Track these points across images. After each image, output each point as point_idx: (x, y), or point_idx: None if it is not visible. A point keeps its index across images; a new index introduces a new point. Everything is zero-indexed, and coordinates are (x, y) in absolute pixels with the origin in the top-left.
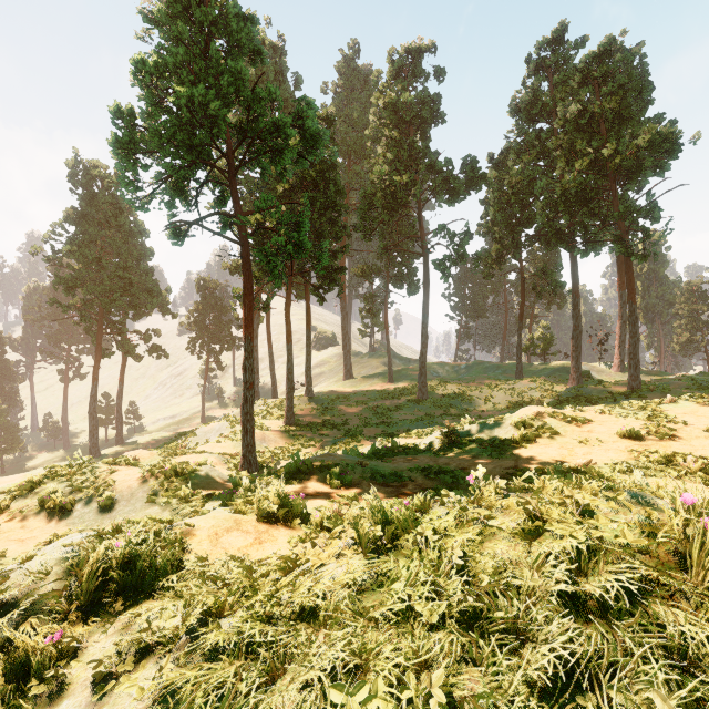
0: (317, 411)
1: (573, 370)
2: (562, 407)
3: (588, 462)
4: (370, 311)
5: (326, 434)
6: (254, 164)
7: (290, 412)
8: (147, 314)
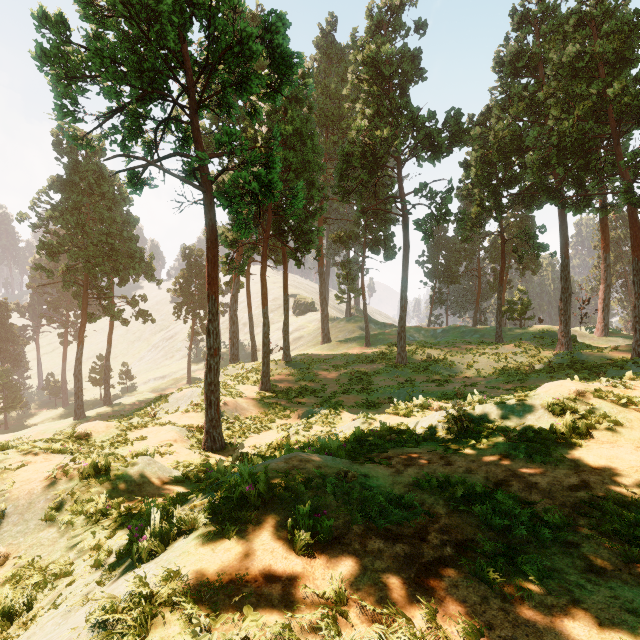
0: (294, 376)
1: (561, 335)
2: (557, 374)
3: None
4: (347, 277)
5: (302, 402)
6: (222, 107)
7: (266, 378)
8: (134, 280)
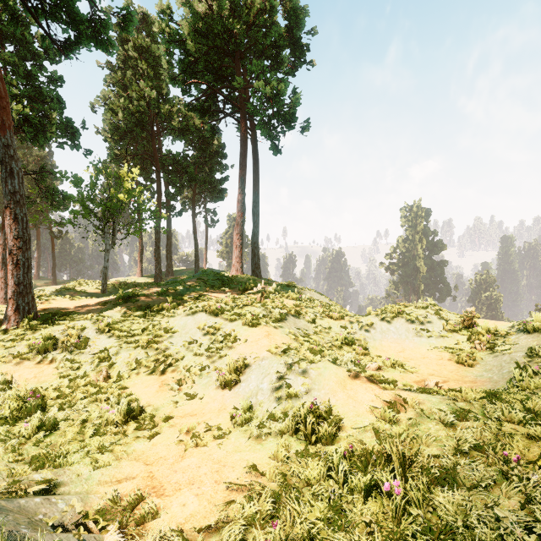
0: None
1: None
2: None
3: None
4: None
5: None
6: None
7: None
8: None
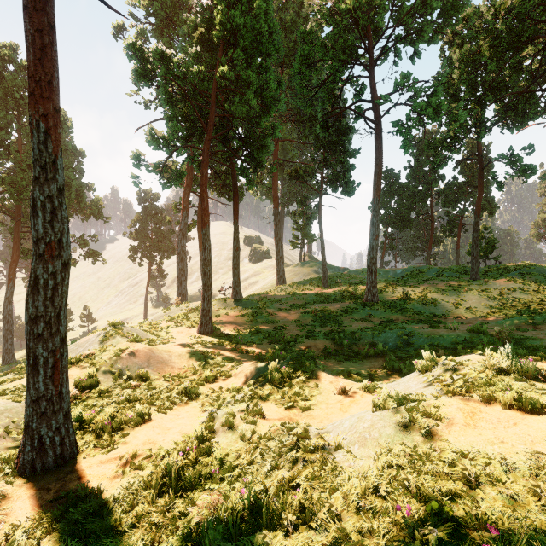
0: (244, 316)
1: None
2: None
3: None
4: (303, 215)
5: (251, 351)
6: None
7: (206, 317)
8: (83, 219)
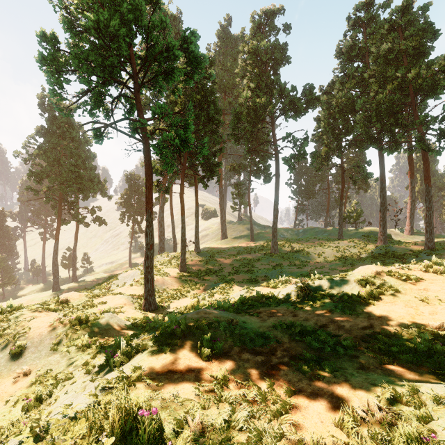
0: (202, 262)
1: (380, 234)
2: (376, 260)
3: (441, 324)
4: (238, 194)
5: (207, 279)
6: (155, 86)
7: (183, 263)
8: (93, 196)
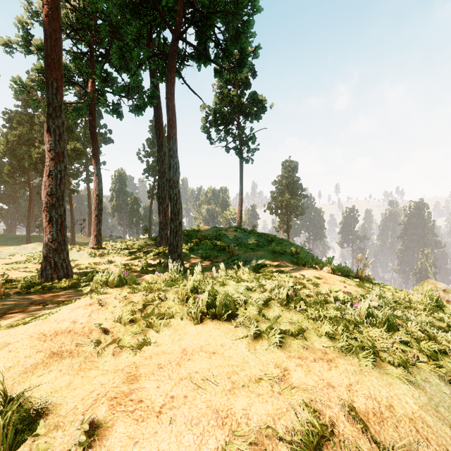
0: None
1: None
2: None
3: None
4: None
5: None
6: None
7: None
8: None
